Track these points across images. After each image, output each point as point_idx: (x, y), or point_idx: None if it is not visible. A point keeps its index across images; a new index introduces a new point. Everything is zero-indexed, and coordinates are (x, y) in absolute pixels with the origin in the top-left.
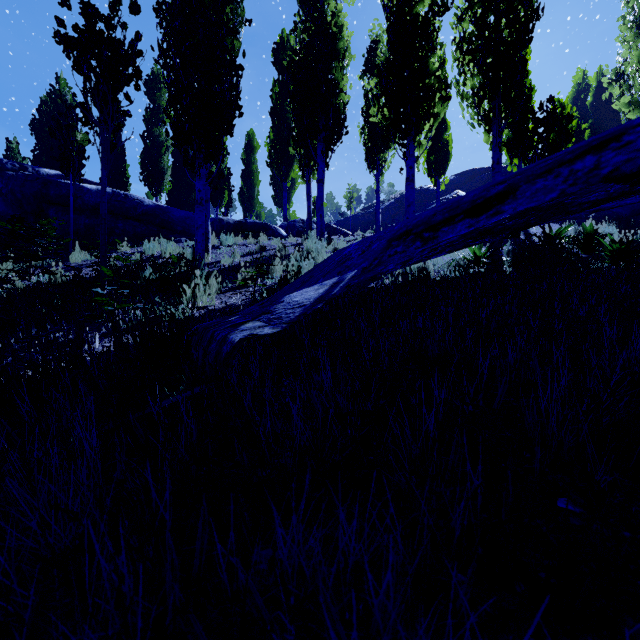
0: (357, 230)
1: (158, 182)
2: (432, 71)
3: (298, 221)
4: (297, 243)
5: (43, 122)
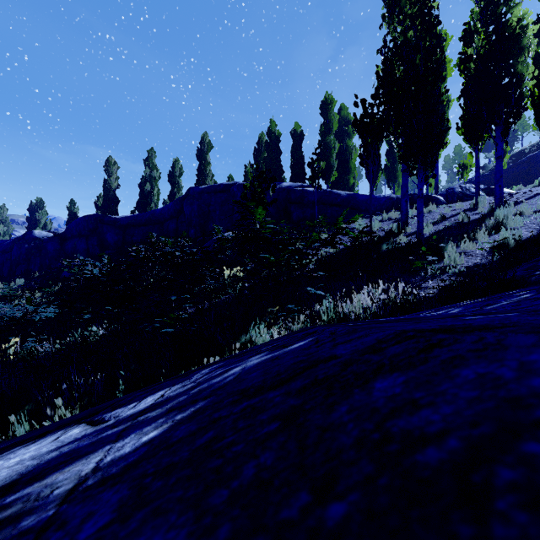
0: (506, 182)
1: (329, 174)
2: None
3: (456, 188)
4: (466, 209)
5: (260, 150)
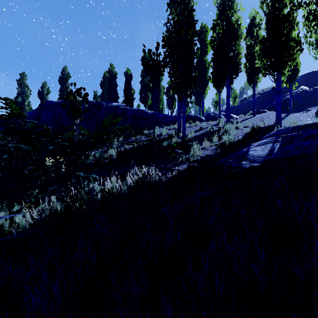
0: (237, 113)
1: (146, 101)
2: (292, 38)
3: (211, 113)
4: (214, 124)
5: (104, 82)
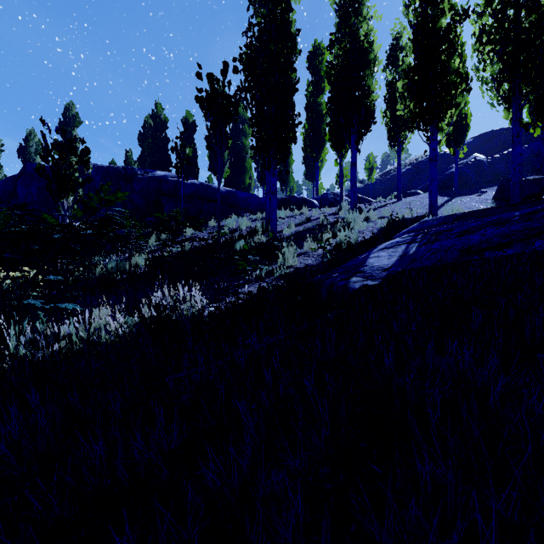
0: (376, 195)
1: (220, 170)
2: (454, 70)
3: (329, 194)
4: (332, 213)
5: (146, 135)
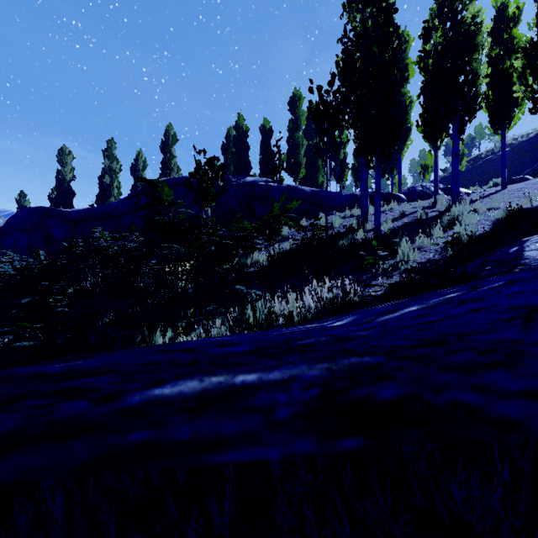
0: (465, 184)
1: (297, 171)
2: None
3: (417, 186)
4: (426, 206)
5: (228, 145)
